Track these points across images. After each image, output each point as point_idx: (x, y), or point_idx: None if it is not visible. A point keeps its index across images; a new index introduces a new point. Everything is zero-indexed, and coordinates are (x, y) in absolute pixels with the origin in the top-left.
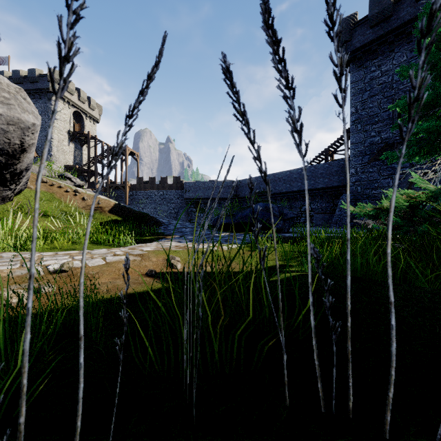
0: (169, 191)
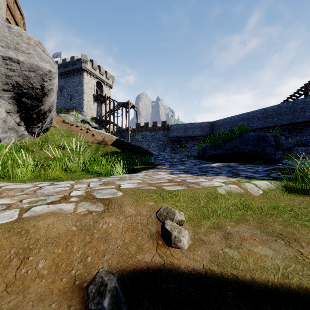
0: (159, 132)
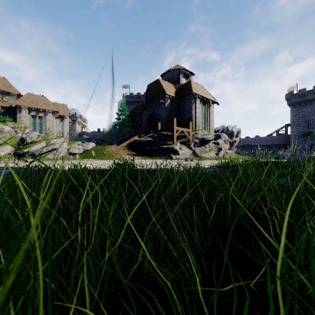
0: None
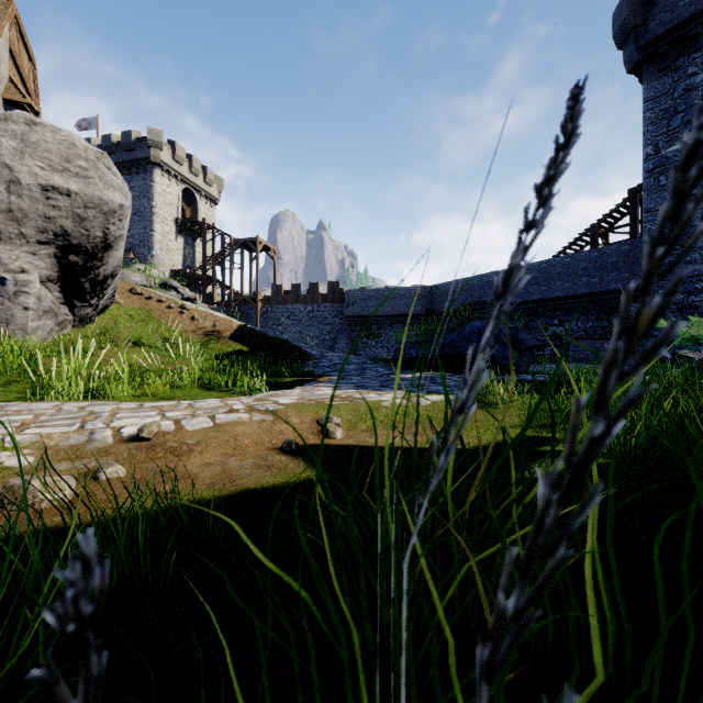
0: (322, 305)
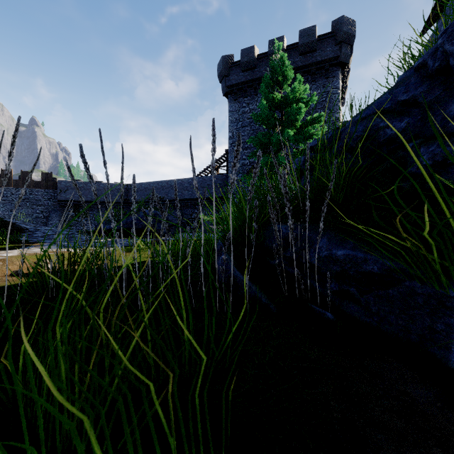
0: (36, 189)
